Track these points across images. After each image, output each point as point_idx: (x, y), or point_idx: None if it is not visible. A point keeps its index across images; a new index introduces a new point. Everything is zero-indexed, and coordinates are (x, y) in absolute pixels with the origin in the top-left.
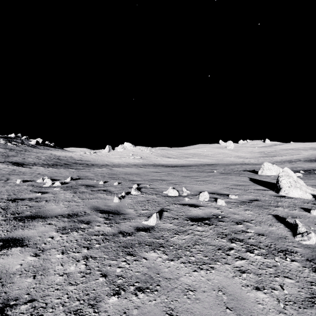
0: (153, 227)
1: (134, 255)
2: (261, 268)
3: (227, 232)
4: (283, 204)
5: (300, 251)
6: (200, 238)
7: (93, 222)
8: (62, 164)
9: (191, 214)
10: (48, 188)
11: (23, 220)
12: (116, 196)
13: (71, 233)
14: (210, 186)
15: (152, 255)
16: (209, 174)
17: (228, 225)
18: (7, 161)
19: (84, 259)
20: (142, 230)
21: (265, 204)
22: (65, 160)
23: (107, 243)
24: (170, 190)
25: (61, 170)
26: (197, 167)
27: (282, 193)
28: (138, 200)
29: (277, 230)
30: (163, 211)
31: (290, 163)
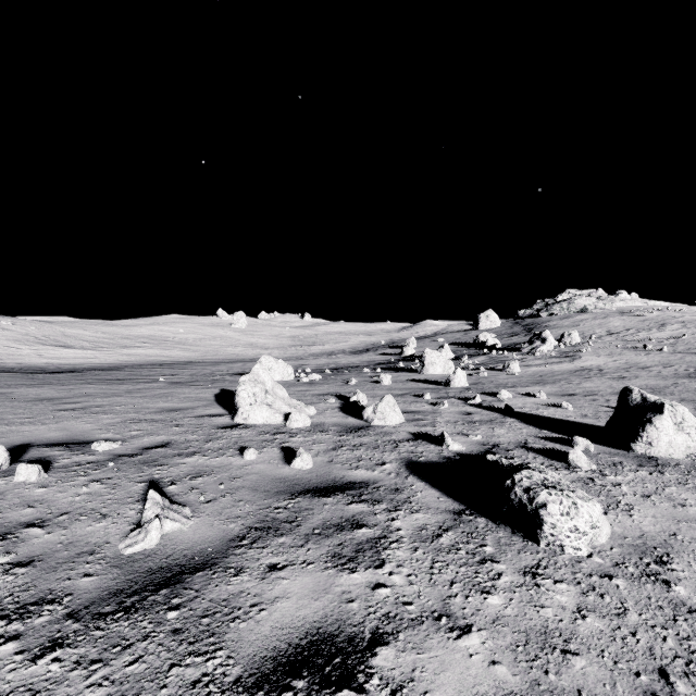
0: None
1: None
2: None
3: None
4: (213, 446)
5: (86, 585)
6: None
7: None
8: None
9: None
10: None
11: None
12: None
13: None
14: (77, 424)
15: None
16: (136, 386)
17: None
18: None
19: None
20: None
21: (173, 452)
22: None
23: None
24: None
25: None
26: (134, 370)
27: (238, 419)
28: None
29: (103, 529)
30: None
31: (329, 356)
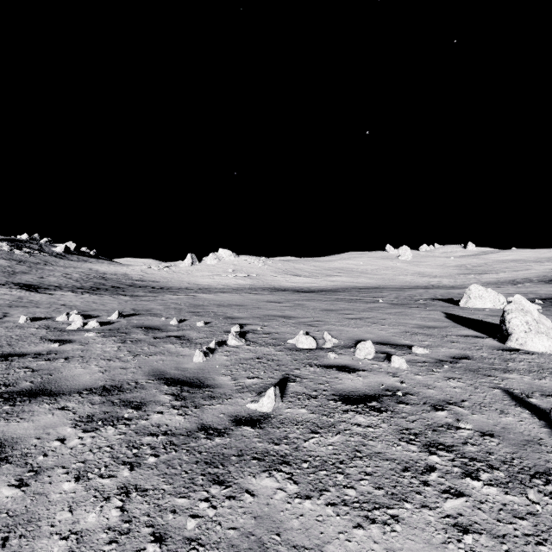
0: (268, 416)
1: (227, 483)
2: (502, 519)
3: (418, 428)
4: (518, 366)
5: None
6: (364, 442)
7: (150, 404)
8: (109, 287)
9: (342, 386)
10: (75, 332)
11: (12, 401)
12: (199, 348)
13: (102, 430)
14: (374, 330)
15: (266, 483)
16: (370, 305)
17: (418, 413)
18: (10, 281)
19: (121, 495)
20: (247, 423)
21: (484, 365)
22: (114, 280)
23: (173, 454)
24: (301, 337)
25: (106, 297)
26: (347, 292)
27: (512, 344)
28: (239, 358)
29: (518, 423)
30: (288, 381)
31: (514, 285)
